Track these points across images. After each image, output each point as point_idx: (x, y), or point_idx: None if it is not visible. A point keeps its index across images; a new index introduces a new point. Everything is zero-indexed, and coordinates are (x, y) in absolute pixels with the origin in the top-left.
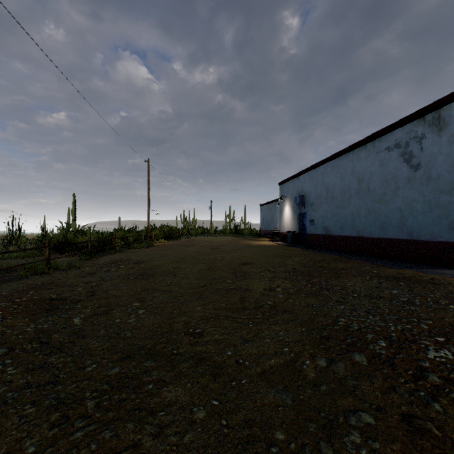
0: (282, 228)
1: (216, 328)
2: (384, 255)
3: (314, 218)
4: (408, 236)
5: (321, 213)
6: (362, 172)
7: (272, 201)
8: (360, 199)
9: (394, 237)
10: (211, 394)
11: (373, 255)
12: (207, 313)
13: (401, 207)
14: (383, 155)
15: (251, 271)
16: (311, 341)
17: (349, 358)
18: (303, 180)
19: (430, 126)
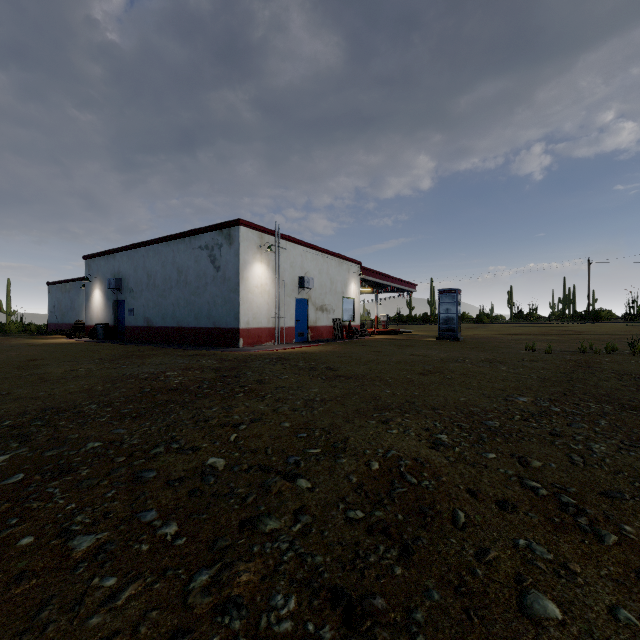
0: (90, 320)
1: (23, 389)
2: (198, 342)
3: (134, 308)
4: (214, 325)
5: (143, 301)
6: (182, 264)
7: (71, 279)
8: (180, 290)
9: (205, 326)
10: (35, 402)
11: (190, 344)
12: (6, 387)
13: (209, 300)
14: (197, 253)
15: (46, 363)
16: (105, 382)
17: (125, 381)
18: (121, 260)
19: (226, 239)
